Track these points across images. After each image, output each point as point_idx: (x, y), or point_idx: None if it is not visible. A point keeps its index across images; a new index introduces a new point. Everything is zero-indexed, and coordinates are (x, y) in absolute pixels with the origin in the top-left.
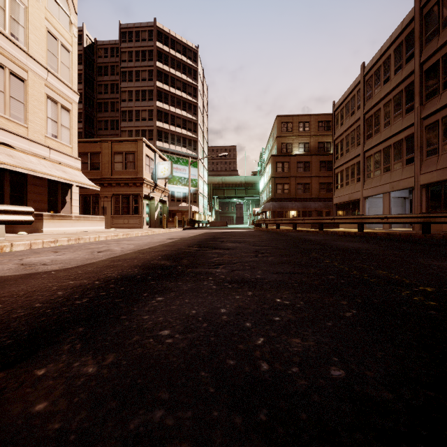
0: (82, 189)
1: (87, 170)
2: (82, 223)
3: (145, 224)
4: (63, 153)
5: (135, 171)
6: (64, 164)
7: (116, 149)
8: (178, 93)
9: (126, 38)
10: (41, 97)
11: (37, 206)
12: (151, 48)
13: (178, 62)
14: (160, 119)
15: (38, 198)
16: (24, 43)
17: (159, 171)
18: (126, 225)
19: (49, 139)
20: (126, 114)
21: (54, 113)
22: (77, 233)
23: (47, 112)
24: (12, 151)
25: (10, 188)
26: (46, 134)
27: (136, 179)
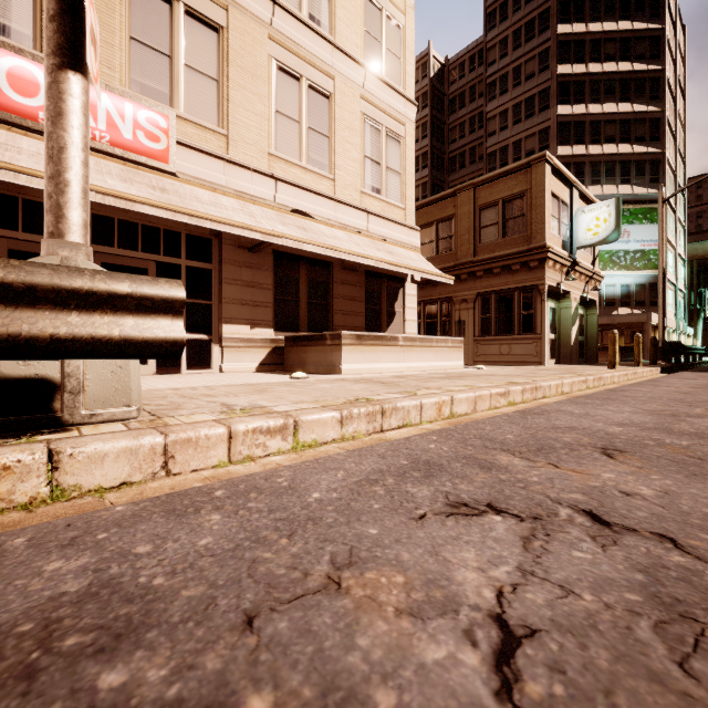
0: (423, 292)
1: (431, 254)
2: (417, 354)
3: (547, 356)
4: (389, 220)
5: (526, 235)
6: (391, 241)
7: (484, 200)
8: (608, 69)
9: (496, 19)
10: (355, 121)
11: (348, 322)
12: (546, 6)
13: (608, 1)
14: (564, 141)
15: (350, 308)
16: (329, 28)
17: (581, 229)
18: (505, 357)
19: (368, 197)
20: (495, 157)
21: (375, 148)
22: (401, 379)
23: (364, 147)
24: (309, 222)
25: (307, 292)
26: (362, 188)
27: (528, 253)
